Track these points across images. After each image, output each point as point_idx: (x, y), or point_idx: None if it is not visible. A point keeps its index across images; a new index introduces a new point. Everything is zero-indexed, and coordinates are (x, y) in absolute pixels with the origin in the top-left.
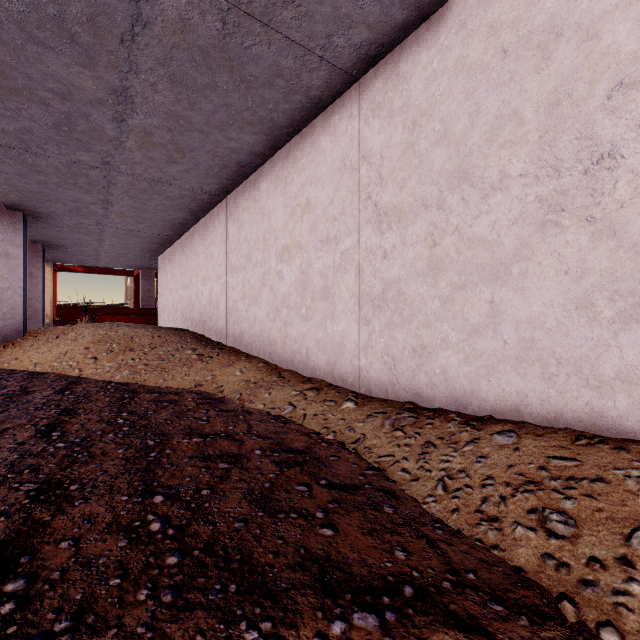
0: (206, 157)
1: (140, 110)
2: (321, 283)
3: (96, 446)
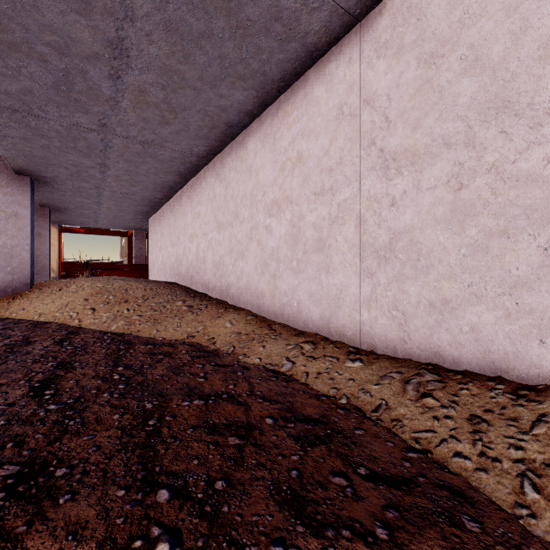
0: (197, 117)
1: (135, 65)
2: (314, 235)
3: (90, 409)
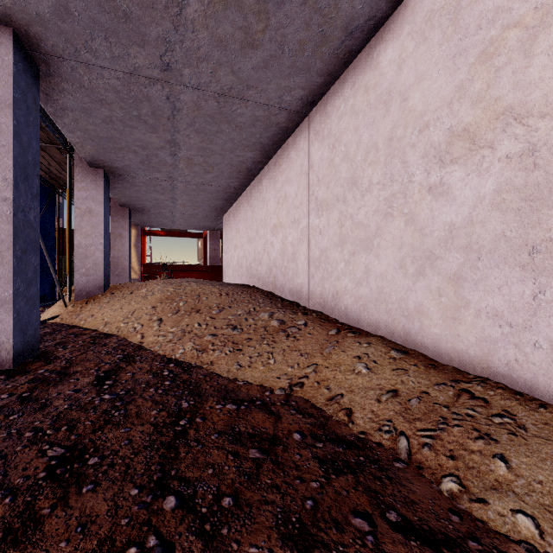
0: (299, 20)
1: None
2: None
3: None
